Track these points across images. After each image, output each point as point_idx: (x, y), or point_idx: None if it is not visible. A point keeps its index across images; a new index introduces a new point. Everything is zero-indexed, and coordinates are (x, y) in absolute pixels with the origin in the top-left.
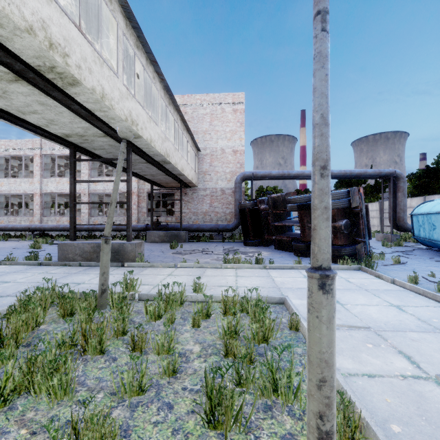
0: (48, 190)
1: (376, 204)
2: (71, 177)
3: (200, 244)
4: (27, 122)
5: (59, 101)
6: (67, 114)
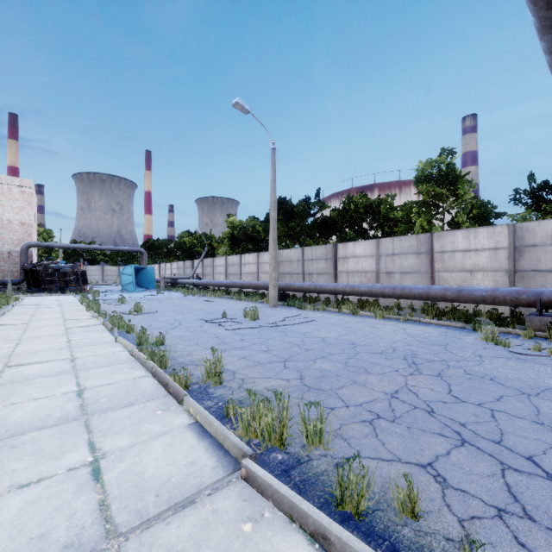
0: None
1: (158, 265)
2: None
3: None
4: None
5: None
6: None
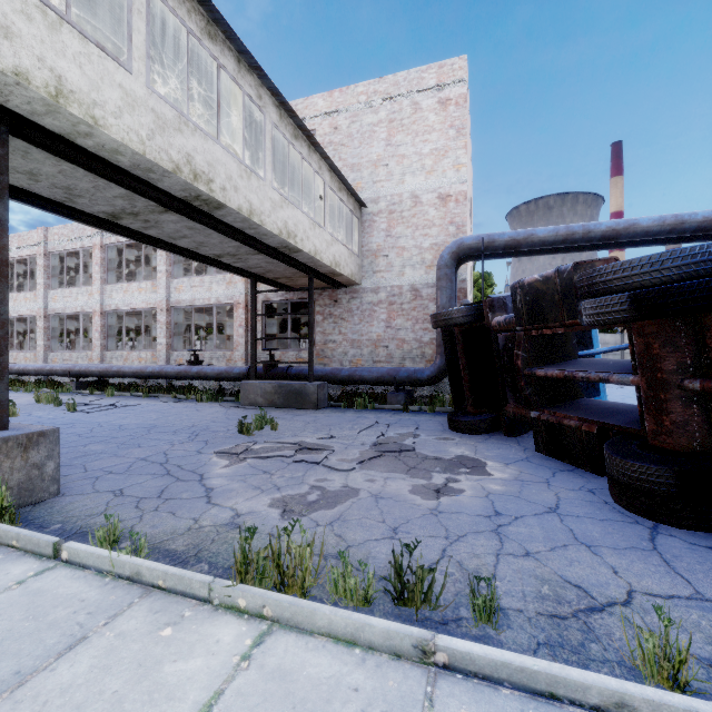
0: (112, 306)
1: None
2: None
3: (343, 416)
4: None
5: None
6: None
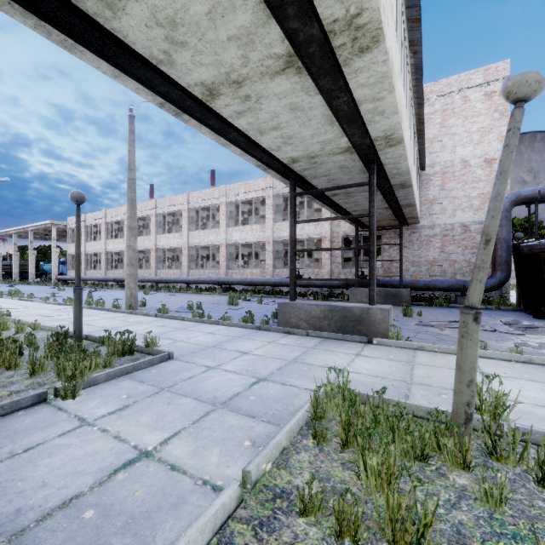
0: (232, 240)
1: None
2: (291, 217)
3: (439, 310)
4: (259, 147)
5: (323, 95)
6: (316, 121)
